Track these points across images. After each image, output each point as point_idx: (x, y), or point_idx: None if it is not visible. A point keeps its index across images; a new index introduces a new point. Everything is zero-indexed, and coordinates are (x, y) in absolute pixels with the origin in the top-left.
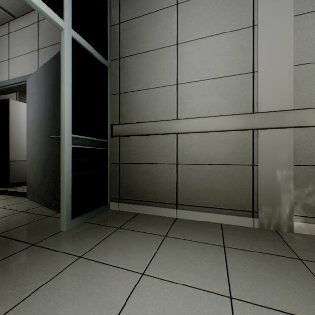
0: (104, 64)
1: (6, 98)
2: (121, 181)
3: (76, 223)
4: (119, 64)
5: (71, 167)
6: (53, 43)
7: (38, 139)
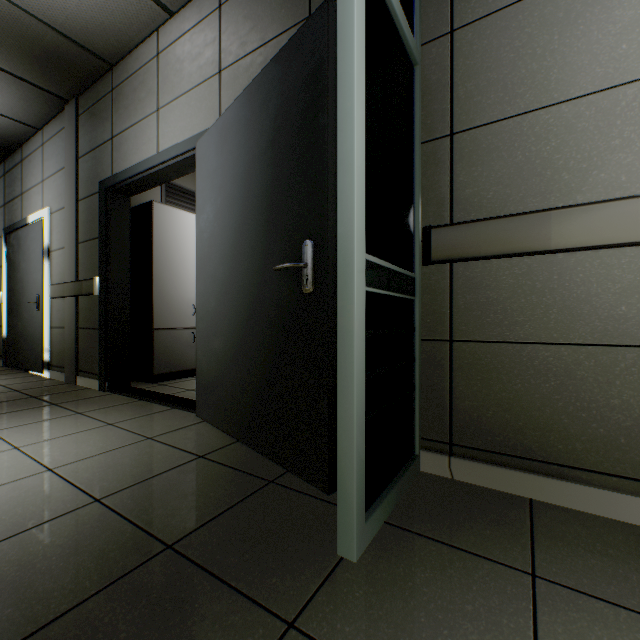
0: (409, 55)
1: (145, 202)
2: (456, 393)
3: (372, 529)
4: (449, 49)
5: (364, 354)
6: (255, 46)
7: (228, 277)
